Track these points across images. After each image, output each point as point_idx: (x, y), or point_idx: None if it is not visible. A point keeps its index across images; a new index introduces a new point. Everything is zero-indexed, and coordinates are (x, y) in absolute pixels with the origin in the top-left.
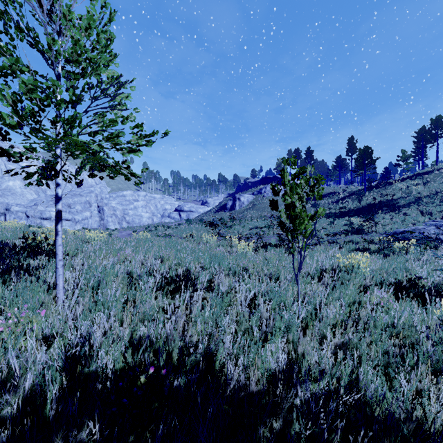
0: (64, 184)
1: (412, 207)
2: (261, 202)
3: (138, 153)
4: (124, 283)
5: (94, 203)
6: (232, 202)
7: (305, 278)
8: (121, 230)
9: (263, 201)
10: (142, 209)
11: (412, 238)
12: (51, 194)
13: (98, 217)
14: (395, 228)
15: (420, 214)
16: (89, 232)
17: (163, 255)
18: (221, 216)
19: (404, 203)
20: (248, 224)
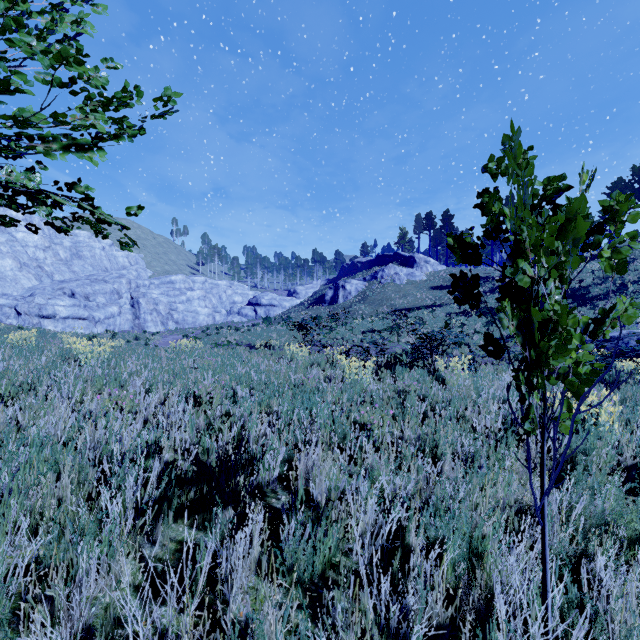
0: (81, 264)
1: (612, 299)
2: (376, 292)
3: (93, 154)
4: (77, 481)
5: (126, 294)
6: (333, 292)
7: (493, 449)
8: (166, 334)
9: (379, 290)
10: (200, 302)
11: None
12: (60, 280)
13: (131, 314)
14: None
15: None
16: (115, 337)
17: (199, 394)
18: (316, 312)
19: (599, 292)
20: (358, 325)
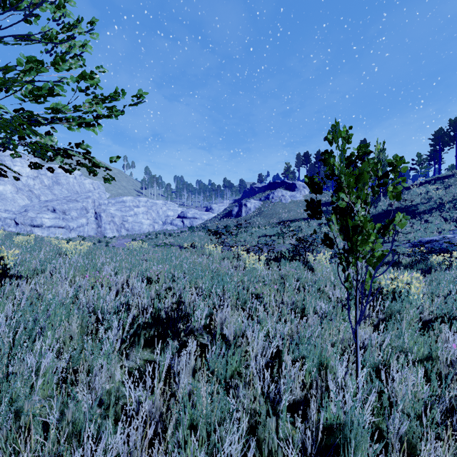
0: (60, 189)
1: (433, 213)
2: (268, 208)
3: (95, 127)
4: (81, 326)
5: (91, 210)
6: (238, 208)
7: (340, 310)
8: (120, 238)
9: (271, 207)
10: (143, 215)
11: (456, 250)
12: (45, 200)
13: (95, 224)
14: (419, 237)
15: (444, 222)
16: (84, 240)
17: (150, 276)
18: (226, 223)
19: (424, 209)
20: (256, 232)
